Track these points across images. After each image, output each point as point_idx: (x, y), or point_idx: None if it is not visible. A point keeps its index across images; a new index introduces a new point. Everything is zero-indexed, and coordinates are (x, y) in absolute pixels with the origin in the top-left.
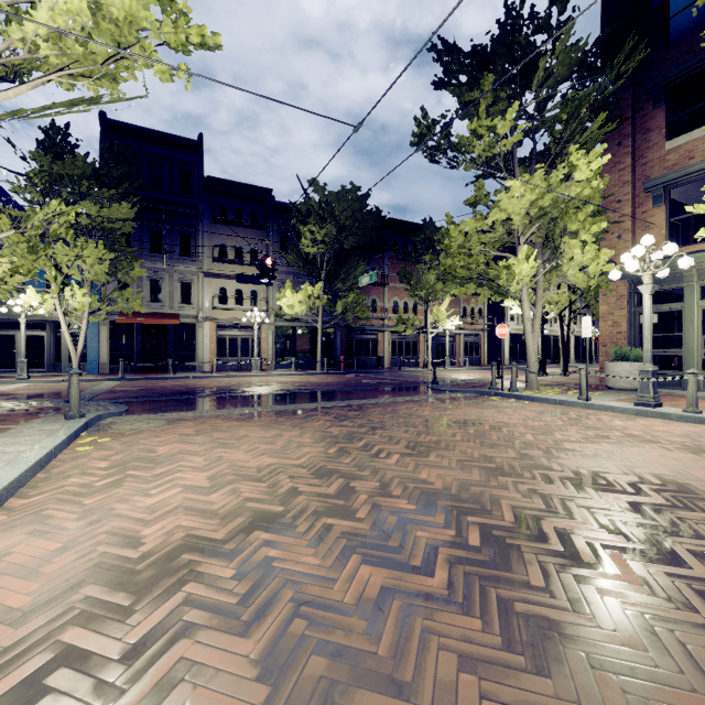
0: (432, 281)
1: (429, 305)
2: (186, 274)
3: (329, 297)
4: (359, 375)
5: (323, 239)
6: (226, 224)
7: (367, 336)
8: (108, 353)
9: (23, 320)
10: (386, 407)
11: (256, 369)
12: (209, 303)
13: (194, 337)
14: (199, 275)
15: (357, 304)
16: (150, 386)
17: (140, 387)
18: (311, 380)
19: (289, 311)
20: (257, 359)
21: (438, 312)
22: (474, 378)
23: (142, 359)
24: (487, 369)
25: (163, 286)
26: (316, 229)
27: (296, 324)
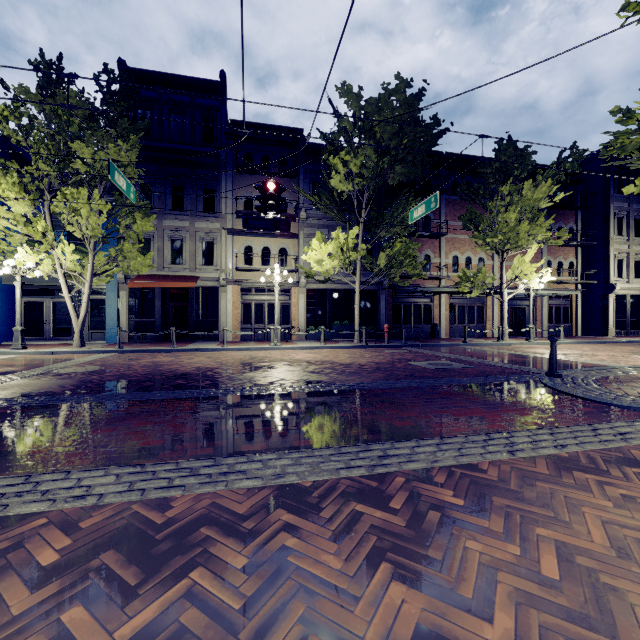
0: (512, 222)
1: (505, 257)
2: (209, 233)
3: (371, 254)
4: (409, 349)
5: (360, 173)
6: (251, 173)
7: (418, 300)
8: (128, 320)
9: (18, 283)
10: (514, 515)
11: (276, 340)
12: (234, 264)
13: (216, 302)
14: (222, 233)
15: (406, 256)
16: (120, 364)
17: (103, 366)
18: (338, 359)
19: (317, 267)
20: (277, 328)
21: (522, 263)
22: (604, 361)
23: (167, 327)
24: (592, 343)
25: (184, 247)
26: (350, 158)
27: (331, 286)
